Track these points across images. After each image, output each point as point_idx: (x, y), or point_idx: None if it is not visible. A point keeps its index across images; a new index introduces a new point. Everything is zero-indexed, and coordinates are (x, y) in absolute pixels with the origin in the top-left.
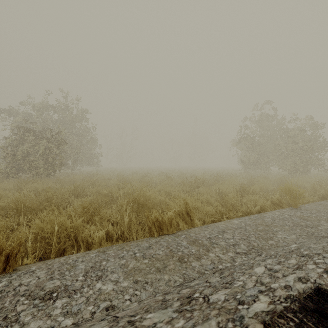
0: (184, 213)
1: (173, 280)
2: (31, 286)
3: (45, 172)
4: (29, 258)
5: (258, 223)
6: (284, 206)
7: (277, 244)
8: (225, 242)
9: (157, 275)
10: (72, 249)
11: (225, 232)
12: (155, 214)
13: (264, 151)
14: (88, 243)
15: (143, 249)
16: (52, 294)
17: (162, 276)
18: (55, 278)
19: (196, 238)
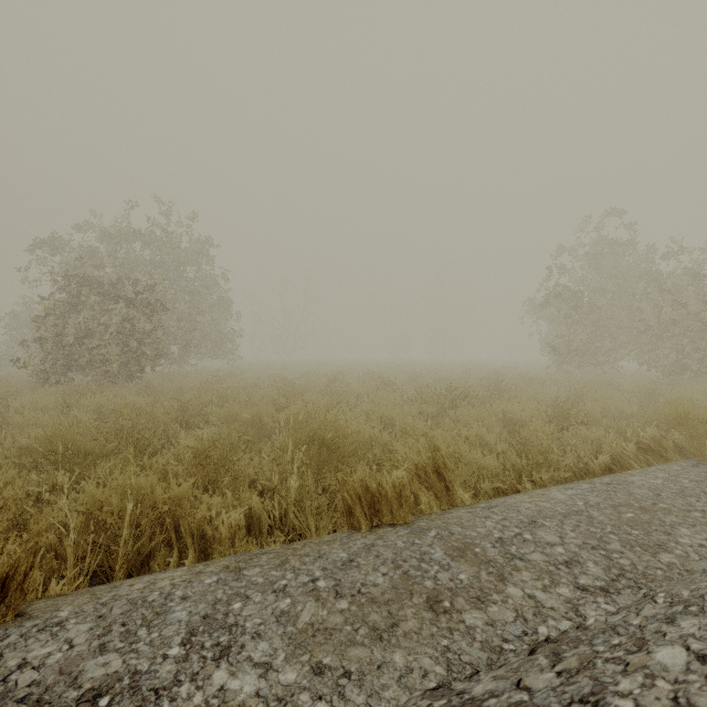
0: (430, 472)
1: (418, 670)
2: (47, 672)
3: (122, 371)
4: (70, 572)
5: (619, 501)
6: (671, 455)
7: (685, 565)
8: (543, 555)
9: (374, 652)
10: (168, 552)
11: (539, 525)
12: (360, 474)
13: (604, 324)
14: (206, 539)
15: (335, 569)
16: (96, 700)
17: (387, 654)
18: (110, 647)
19: (465, 540)
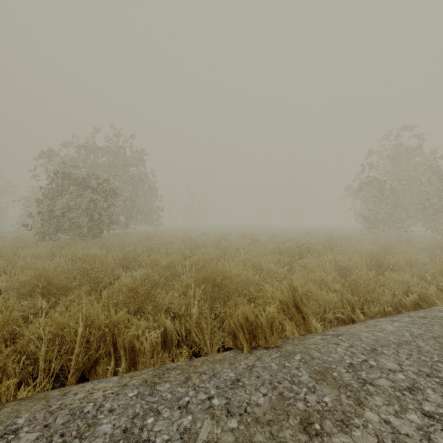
0: (291, 306)
1: None
2: None
3: (89, 232)
4: (40, 374)
5: (436, 333)
6: None
7: None
8: (388, 380)
9: None
10: (109, 359)
11: (379, 352)
12: (242, 309)
13: (400, 202)
14: (134, 351)
15: (226, 388)
16: None
17: None
18: None
19: (324, 365)
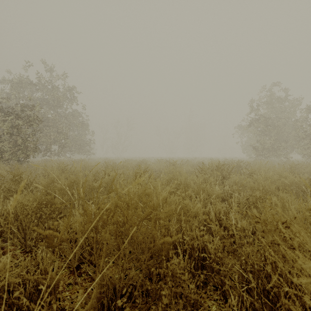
0: None
1: None
2: None
3: (12, 157)
4: None
5: None
6: None
7: None
8: None
9: None
10: None
11: None
12: None
13: (280, 135)
14: None
15: None
16: None
17: None
18: None
19: None
